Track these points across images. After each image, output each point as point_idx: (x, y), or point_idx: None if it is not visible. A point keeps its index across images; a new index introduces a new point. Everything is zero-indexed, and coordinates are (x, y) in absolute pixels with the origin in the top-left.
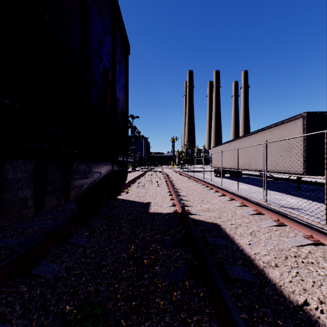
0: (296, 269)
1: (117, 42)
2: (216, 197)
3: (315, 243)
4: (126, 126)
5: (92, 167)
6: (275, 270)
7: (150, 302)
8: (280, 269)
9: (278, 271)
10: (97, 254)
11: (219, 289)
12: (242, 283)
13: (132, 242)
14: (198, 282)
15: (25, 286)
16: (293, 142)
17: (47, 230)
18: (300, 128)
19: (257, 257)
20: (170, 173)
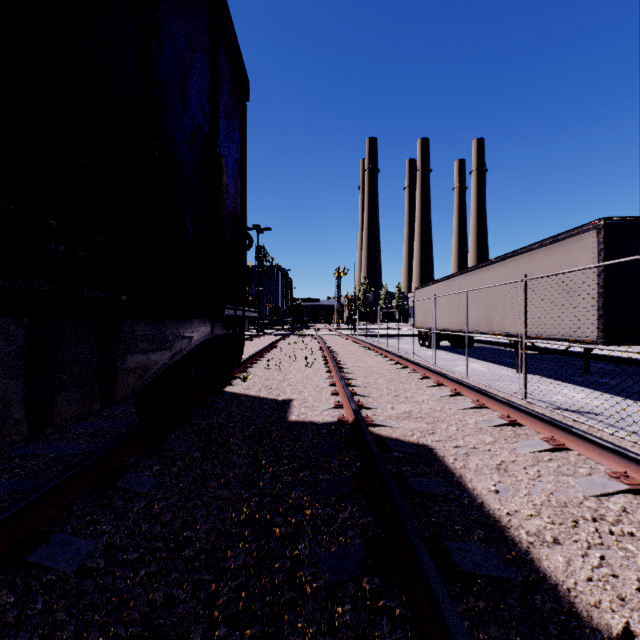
0: (598, 548)
1: (223, 73)
2: (425, 389)
3: (634, 490)
4: (242, 246)
5: (167, 331)
6: (554, 552)
7: (284, 630)
8: (564, 548)
9: (561, 553)
10: (175, 515)
11: (437, 608)
12: (485, 583)
13: (250, 487)
14: (390, 582)
15: (10, 594)
16: (576, 279)
17: (75, 460)
18: (592, 250)
19: (515, 521)
20: (333, 340)
